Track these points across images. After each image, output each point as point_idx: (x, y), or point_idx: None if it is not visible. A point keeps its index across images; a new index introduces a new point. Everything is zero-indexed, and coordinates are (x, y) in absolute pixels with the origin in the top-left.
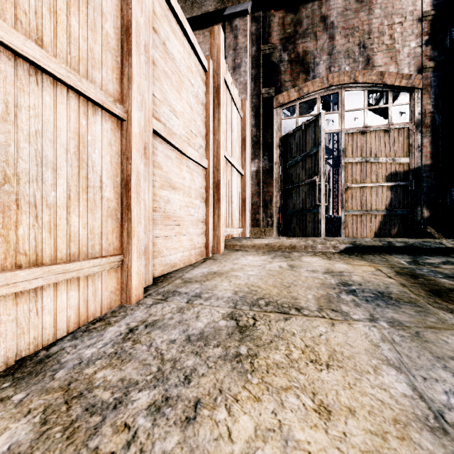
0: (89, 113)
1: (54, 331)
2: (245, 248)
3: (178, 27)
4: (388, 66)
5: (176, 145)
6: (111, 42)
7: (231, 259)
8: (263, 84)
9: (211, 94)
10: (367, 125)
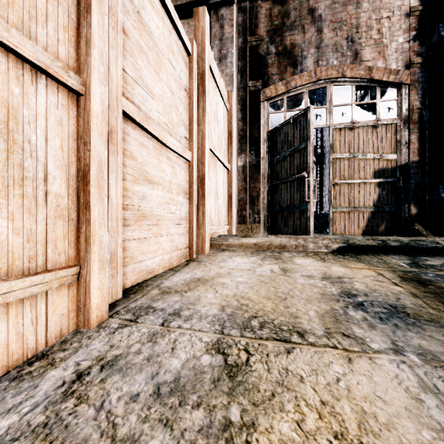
0: (26, 78)
1: None
2: (231, 248)
3: None
4: (376, 61)
5: (154, 133)
6: None
7: (217, 262)
8: (250, 77)
9: (195, 80)
10: (355, 120)
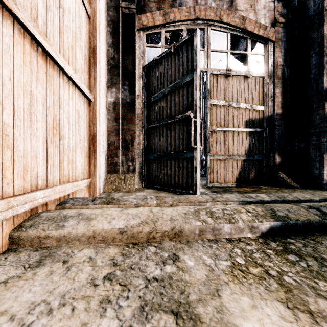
0: None
1: None
2: (70, 243)
3: None
4: (248, 12)
5: None
6: None
7: None
8: None
9: None
10: (230, 68)
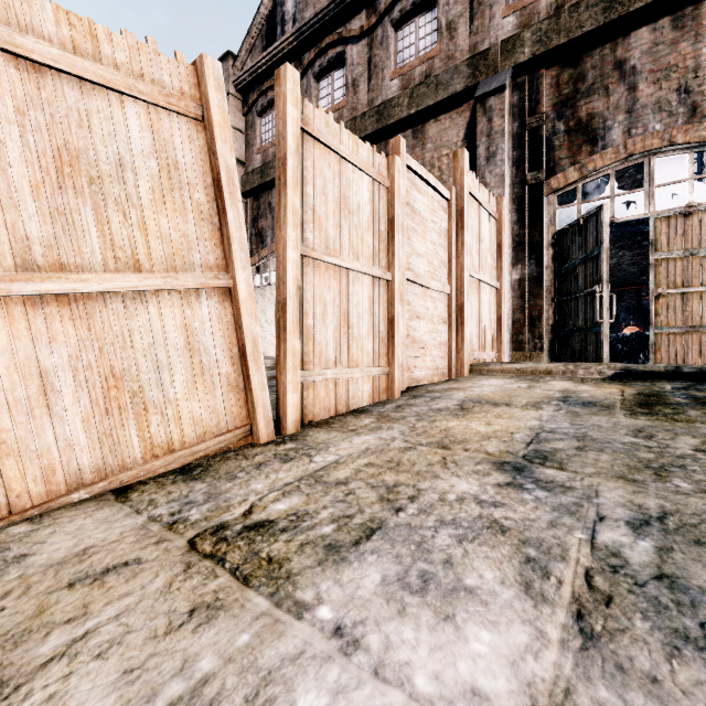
0: (374, 283)
1: (362, 402)
2: (492, 373)
3: (423, 183)
4: None
5: (422, 283)
6: (383, 234)
7: (473, 381)
8: (529, 168)
9: (454, 221)
10: (692, 203)
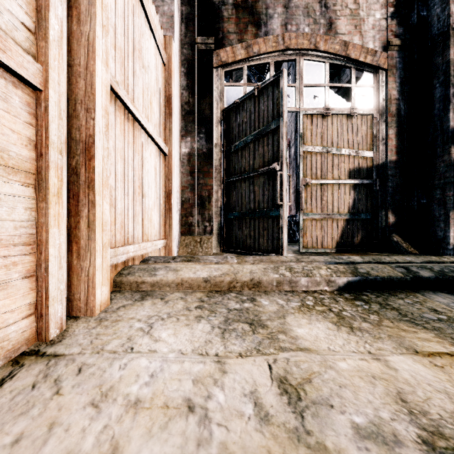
0: None
1: None
2: (162, 288)
3: None
4: (352, 36)
5: None
6: None
7: (106, 357)
8: (198, 30)
9: None
10: (328, 106)
